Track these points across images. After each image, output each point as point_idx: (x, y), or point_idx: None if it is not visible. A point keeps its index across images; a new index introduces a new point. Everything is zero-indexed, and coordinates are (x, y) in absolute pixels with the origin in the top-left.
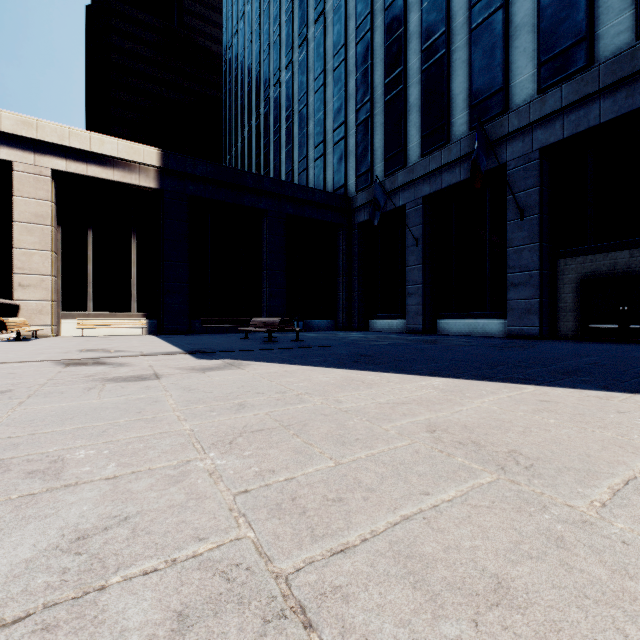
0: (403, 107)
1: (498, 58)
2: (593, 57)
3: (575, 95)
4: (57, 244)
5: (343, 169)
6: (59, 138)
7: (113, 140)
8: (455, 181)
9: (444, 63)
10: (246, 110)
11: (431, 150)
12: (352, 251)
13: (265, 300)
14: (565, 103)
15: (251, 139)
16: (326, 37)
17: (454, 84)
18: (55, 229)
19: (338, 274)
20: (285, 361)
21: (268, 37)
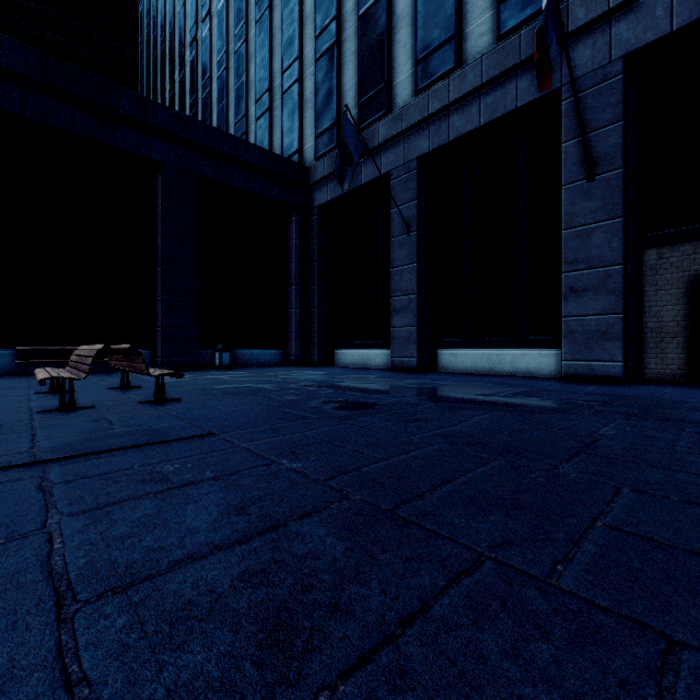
0: (387, 20)
1: None
2: None
3: None
4: None
5: (297, 127)
6: None
7: None
8: (471, 127)
9: None
10: (167, 61)
11: (431, 81)
12: (310, 248)
13: (160, 316)
14: None
15: (173, 100)
16: None
17: None
18: None
19: (289, 281)
20: None
21: None
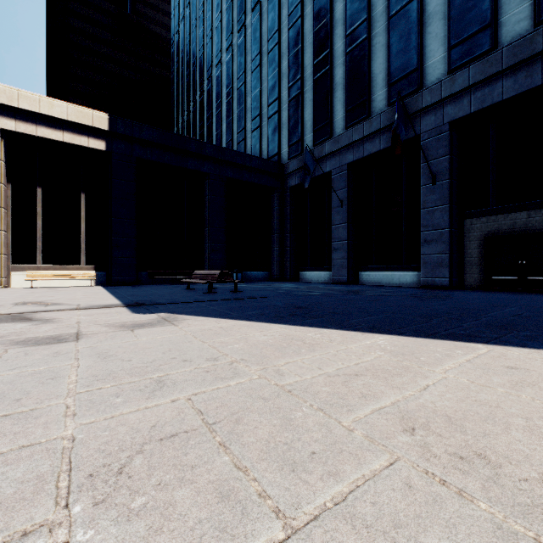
0: (330, 85)
1: (413, 42)
2: (497, 42)
3: (481, 75)
4: (7, 200)
5: (277, 139)
6: (8, 99)
7: (62, 103)
8: (375, 150)
9: (366, 46)
10: (191, 87)
11: (354, 123)
12: (285, 211)
13: (207, 254)
14: (472, 82)
15: (196, 113)
16: (262, 23)
17: (374, 65)
18: (4, 186)
19: (272, 231)
20: (222, 315)
21: (211, 23)
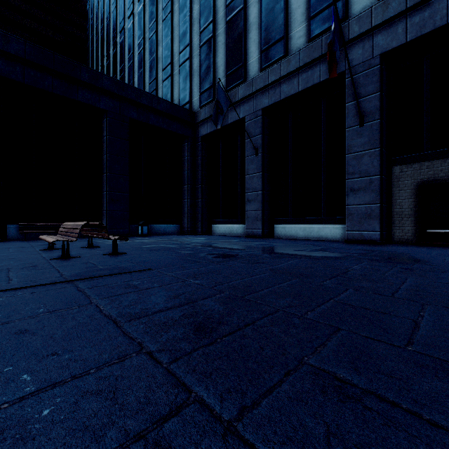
0: (243, 25)
1: None
2: None
3: None
4: None
5: (188, 87)
6: None
7: None
8: (293, 92)
9: None
10: (105, 42)
11: (270, 63)
12: (196, 162)
13: (105, 204)
14: (410, 4)
15: (109, 66)
16: None
17: None
18: None
19: (183, 182)
20: None
21: None
